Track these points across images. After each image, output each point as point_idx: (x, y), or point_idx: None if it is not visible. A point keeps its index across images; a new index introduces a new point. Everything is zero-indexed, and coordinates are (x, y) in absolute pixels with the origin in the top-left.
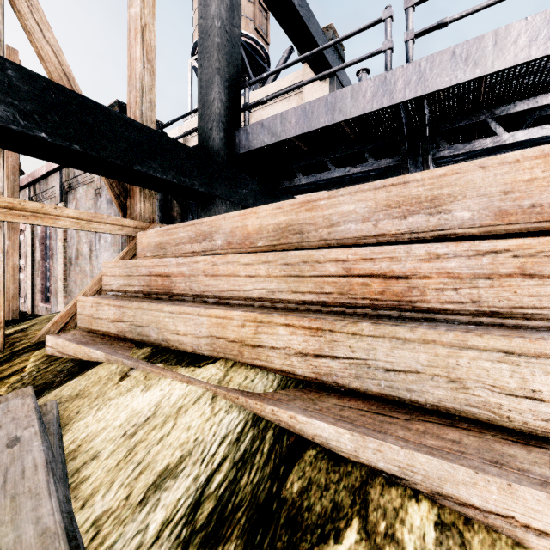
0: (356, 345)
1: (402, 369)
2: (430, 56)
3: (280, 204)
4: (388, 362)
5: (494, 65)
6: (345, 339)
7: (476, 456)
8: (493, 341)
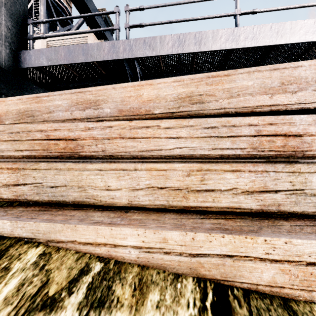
0: (37, 176)
1: (59, 185)
2: (135, 39)
3: (20, 97)
4: (53, 182)
5: (160, 52)
6: (31, 172)
7: (76, 219)
8: (96, 166)
